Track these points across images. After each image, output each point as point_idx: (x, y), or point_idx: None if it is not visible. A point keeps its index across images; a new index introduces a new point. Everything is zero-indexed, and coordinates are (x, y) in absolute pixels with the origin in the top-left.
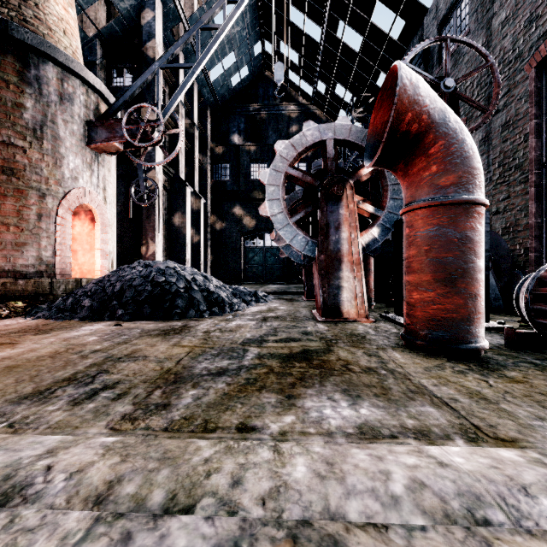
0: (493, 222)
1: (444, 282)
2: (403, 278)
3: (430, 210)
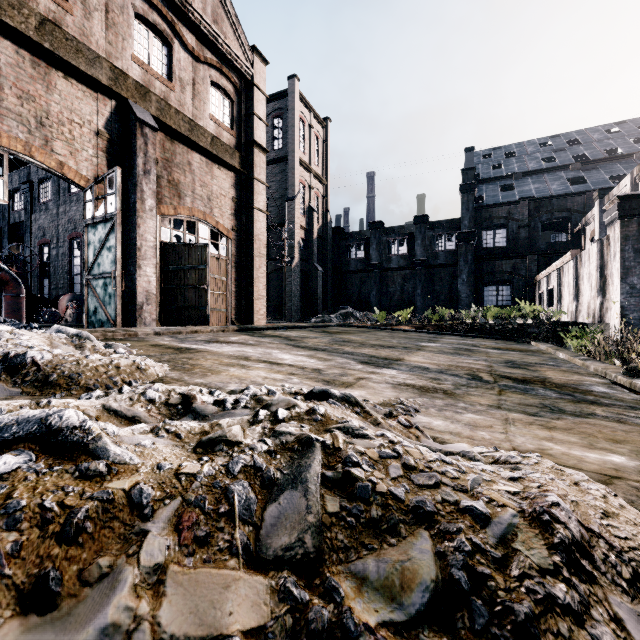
0: (60, 292)
1: (14, 312)
2: (4, 312)
3: (11, 297)
